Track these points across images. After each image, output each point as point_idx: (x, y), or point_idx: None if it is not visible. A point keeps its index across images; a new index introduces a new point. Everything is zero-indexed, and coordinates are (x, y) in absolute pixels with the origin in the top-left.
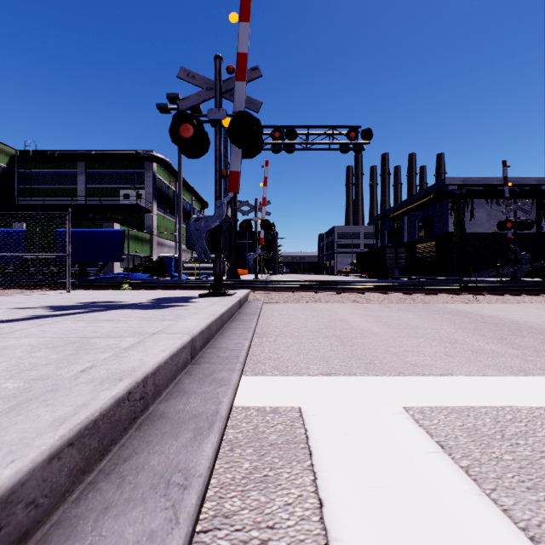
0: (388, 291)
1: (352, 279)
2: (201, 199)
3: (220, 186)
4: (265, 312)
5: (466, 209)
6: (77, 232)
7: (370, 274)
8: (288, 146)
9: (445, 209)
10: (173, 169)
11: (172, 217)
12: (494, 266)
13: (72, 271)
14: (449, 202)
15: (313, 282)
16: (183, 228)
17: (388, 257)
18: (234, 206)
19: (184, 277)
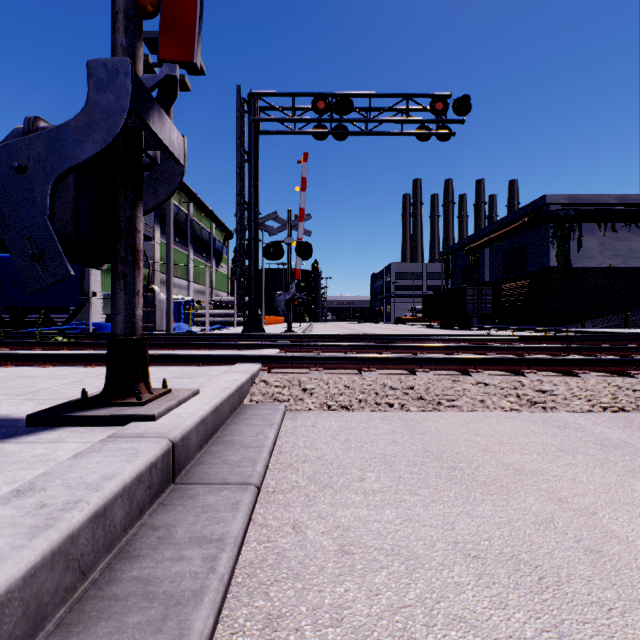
0: (573, 368)
1: (422, 330)
2: (223, 227)
3: (131, 35)
4: (272, 511)
5: (572, 236)
6: (9, 259)
7: (442, 323)
8: (338, 128)
9: (545, 236)
10: (183, 184)
11: (183, 248)
12: (608, 312)
13: (32, 319)
14: (550, 227)
15: (383, 338)
16: (199, 263)
17: (470, 300)
18: (254, 218)
19: (186, 328)
